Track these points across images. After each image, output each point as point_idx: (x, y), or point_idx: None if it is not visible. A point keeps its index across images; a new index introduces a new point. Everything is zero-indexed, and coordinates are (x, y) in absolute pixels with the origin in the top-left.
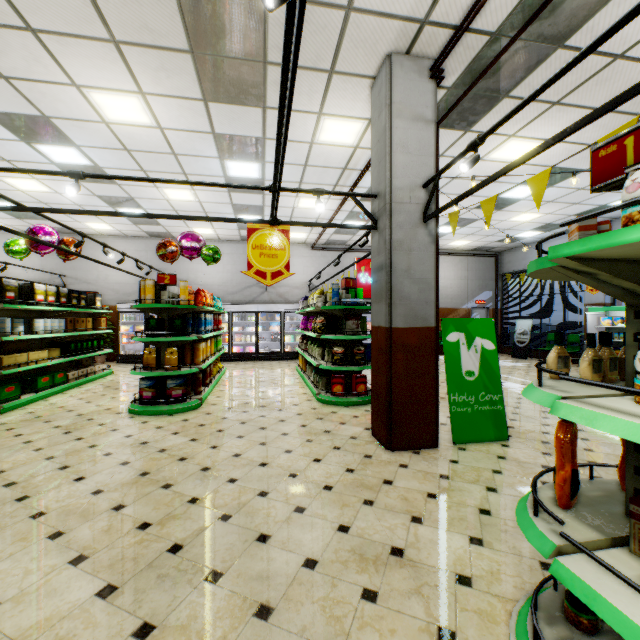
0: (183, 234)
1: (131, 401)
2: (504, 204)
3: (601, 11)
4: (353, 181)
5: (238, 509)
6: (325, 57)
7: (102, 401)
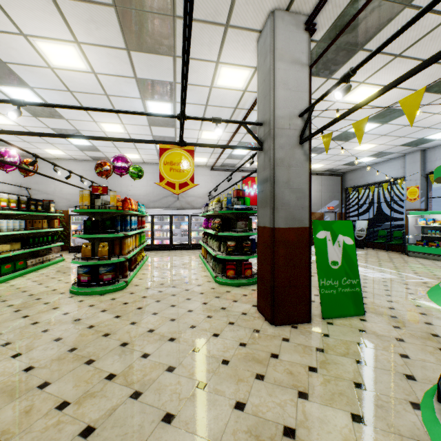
0: (115, 157)
1: (72, 283)
2: (350, 137)
3: None
4: (242, 118)
5: (148, 385)
6: (222, 12)
7: (51, 283)
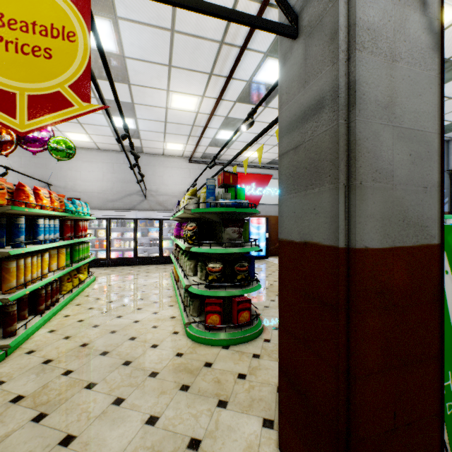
0: None
1: None
2: None
3: None
4: (231, 68)
5: None
6: None
7: None
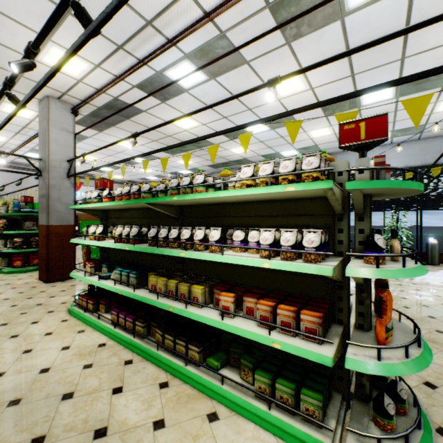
0: None
1: None
2: (133, 163)
3: (137, 116)
4: (33, 134)
5: None
6: None
7: None
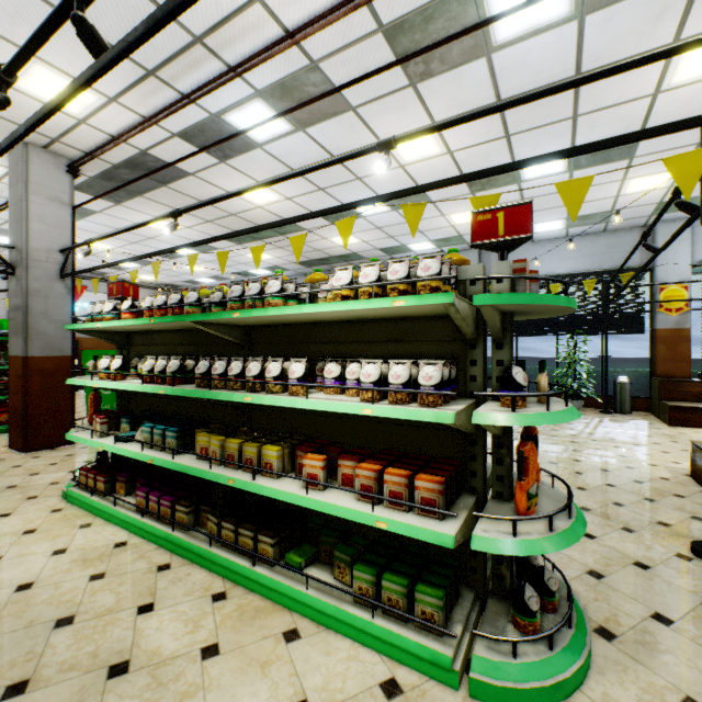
0: None
1: None
2: (174, 256)
3: (180, 181)
4: None
5: None
6: None
7: None
